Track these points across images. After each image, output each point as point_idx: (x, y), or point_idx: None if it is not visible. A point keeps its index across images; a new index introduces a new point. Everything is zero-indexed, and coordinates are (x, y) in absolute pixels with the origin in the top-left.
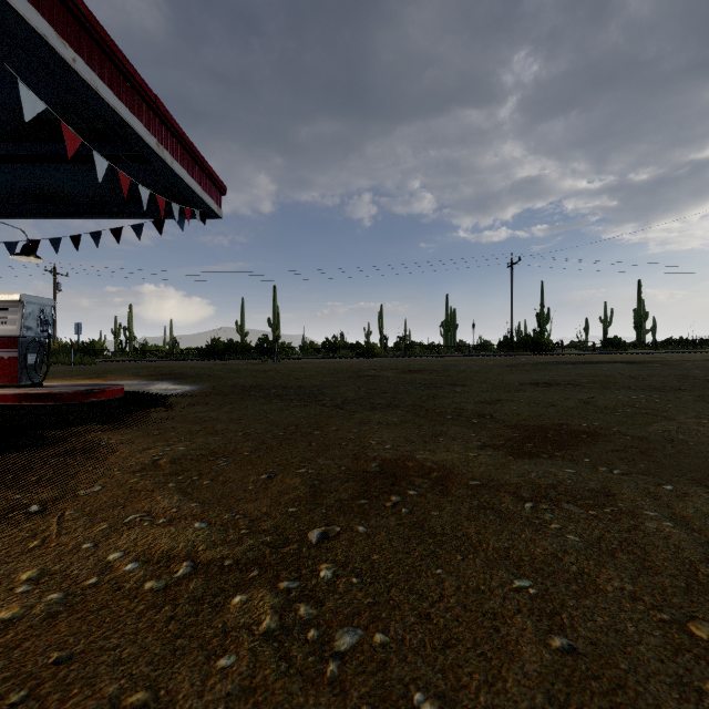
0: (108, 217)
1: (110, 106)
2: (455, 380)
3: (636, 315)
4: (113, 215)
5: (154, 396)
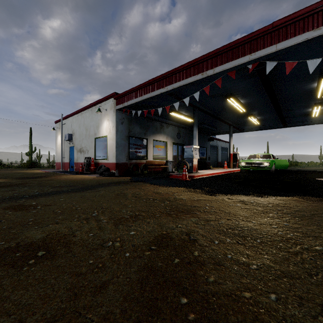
0: None
1: None
2: None
3: None
4: None
5: None
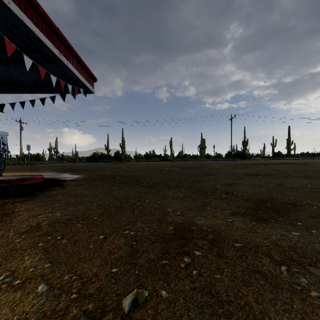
0: (38, 93)
1: (31, 30)
2: (208, 172)
3: (287, 142)
4: (41, 91)
5: (59, 180)
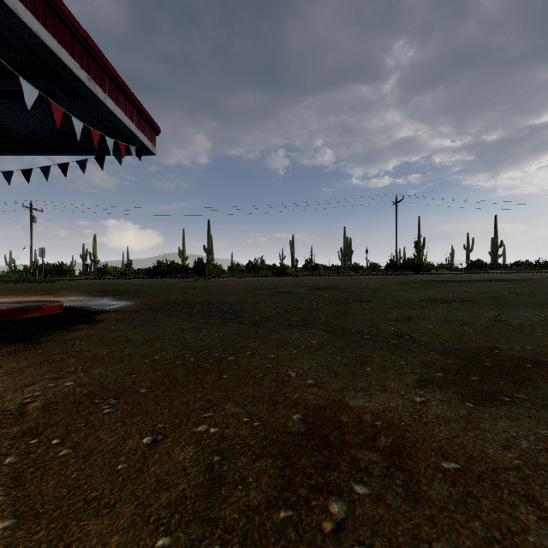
0: (55, 154)
1: (33, 32)
2: (360, 296)
3: (493, 243)
4: (60, 152)
5: (90, 311)
